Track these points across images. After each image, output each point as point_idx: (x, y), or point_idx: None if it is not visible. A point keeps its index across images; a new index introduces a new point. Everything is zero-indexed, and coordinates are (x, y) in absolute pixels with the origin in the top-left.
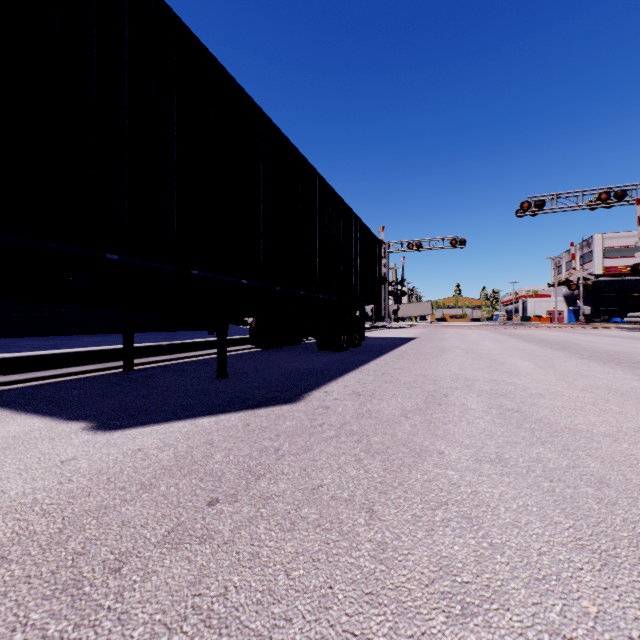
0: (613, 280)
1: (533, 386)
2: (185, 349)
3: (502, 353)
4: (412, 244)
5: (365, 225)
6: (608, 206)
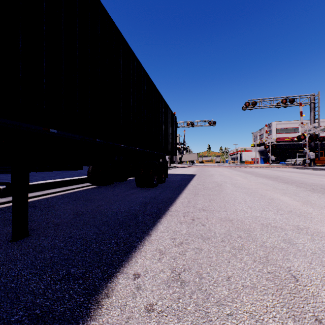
0: (280, 144)
1: None
2: None
3: (258, 187)
4: (189, 123)
5: (167, 105)
6: (285, 106)
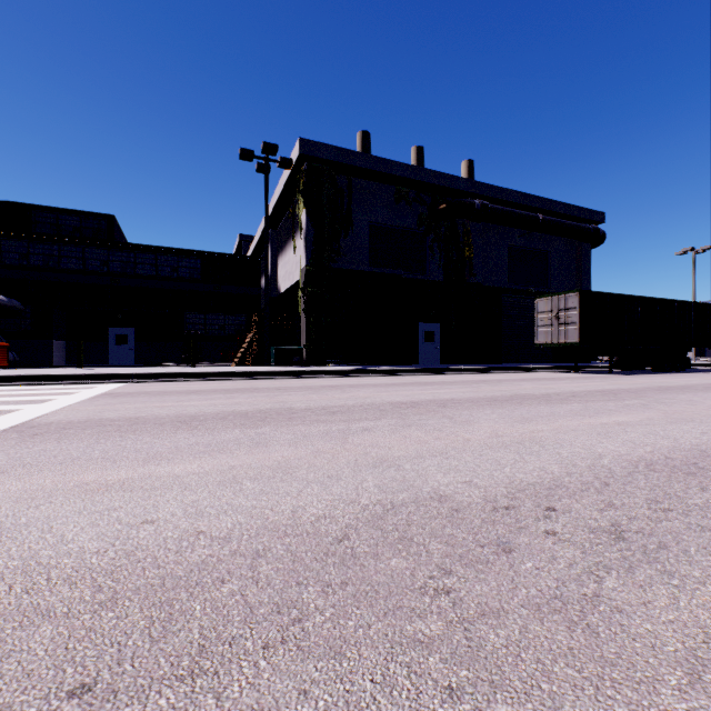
0: None
1: None
2: (585, 368)
3: None
4: None
5: (692, 302)
6: None
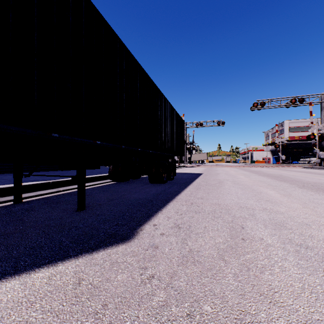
0: (293, 143)
1: (294, 214)
2: (66, 184)
3: (254, 184)
4: (198, 123)
5: (176, 111)
6: (295, 106)
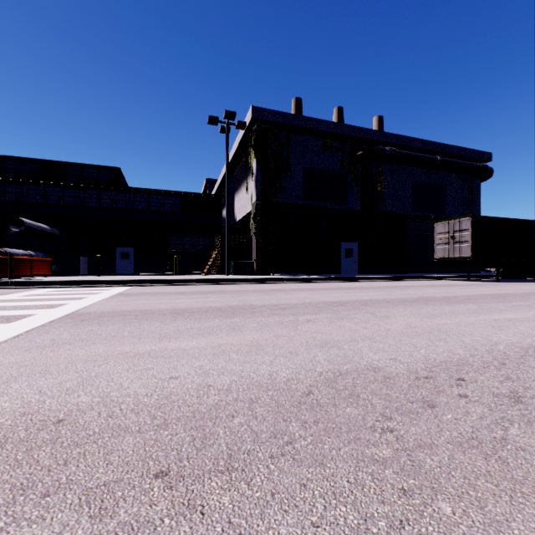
0: None
1: None
2: (476, 277)
3: None
4: None
5: None
6: None
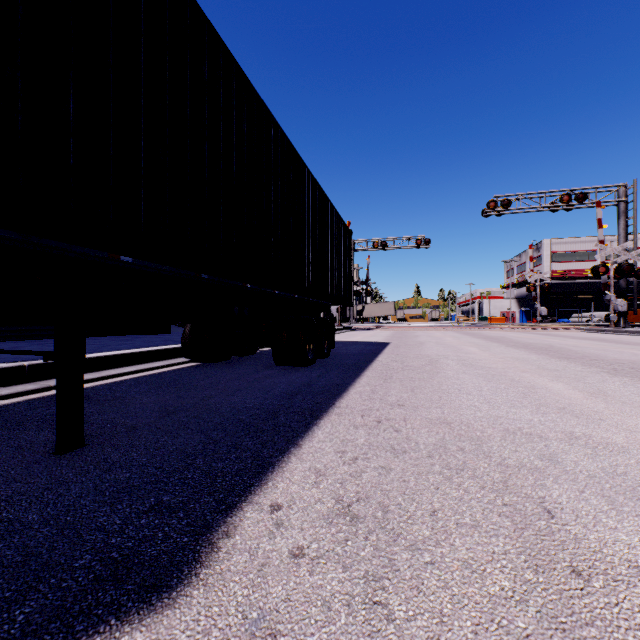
0: (560, 283)
1: None
2: None
3: (508, 366)
4: (377, 243)
5: (334, 208)
6: (569, 208)
